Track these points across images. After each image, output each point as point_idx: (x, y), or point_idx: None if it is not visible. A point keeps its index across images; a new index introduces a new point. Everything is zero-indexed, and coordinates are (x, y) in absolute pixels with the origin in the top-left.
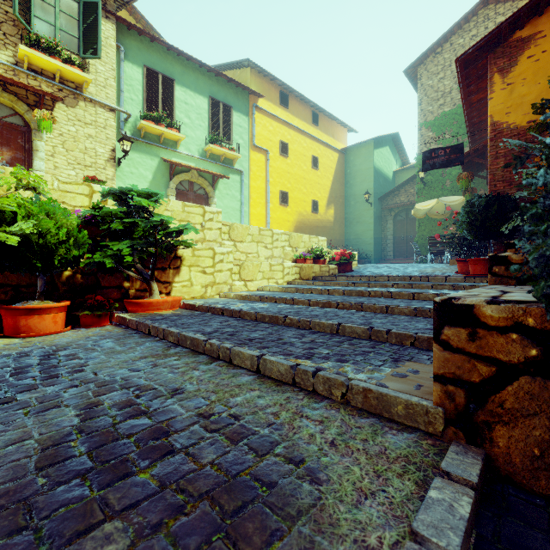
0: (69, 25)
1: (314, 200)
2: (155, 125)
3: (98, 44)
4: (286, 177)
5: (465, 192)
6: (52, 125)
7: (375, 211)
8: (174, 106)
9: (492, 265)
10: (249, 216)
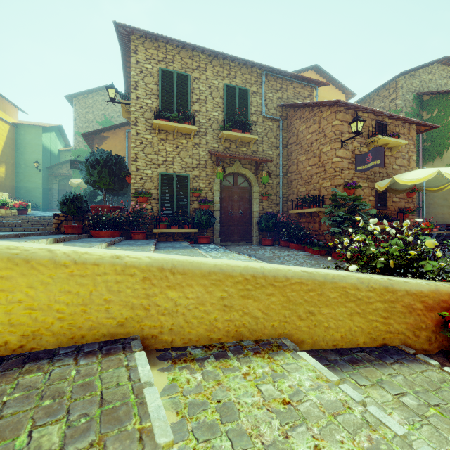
0: None
1: None
2: None
3: None
4: None
5: None
6: None
7: (44, 176)
8: None
9: None
10: None
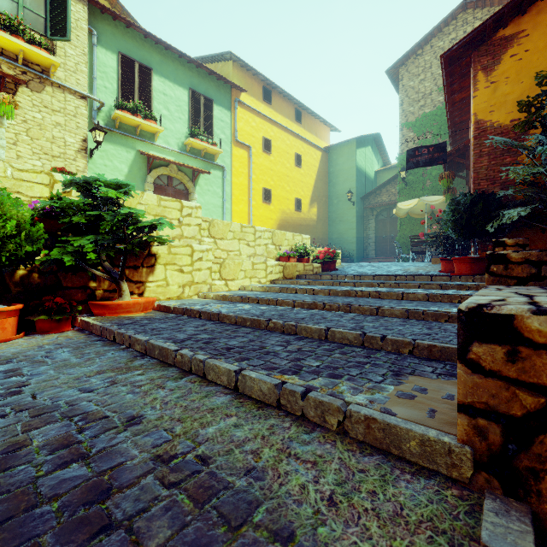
0: (34, 3)
1: (297, 198)
2: (131, 116)
3: (67, 25)
4: (269, 174)
5: (446, 192)
6: (15, 110)
7: (358, 210)
8: (151, 97)
9: (490, 264)
10: (231, 214)
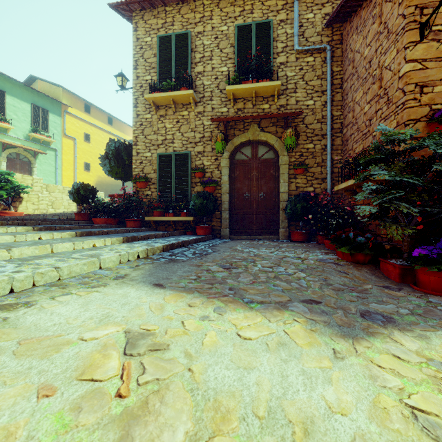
0: None
1: None
2: None
3: None
4: (89, 154)
5: None
6: None
7: None
8: (5, 108)
9: None
10: (62, 176)
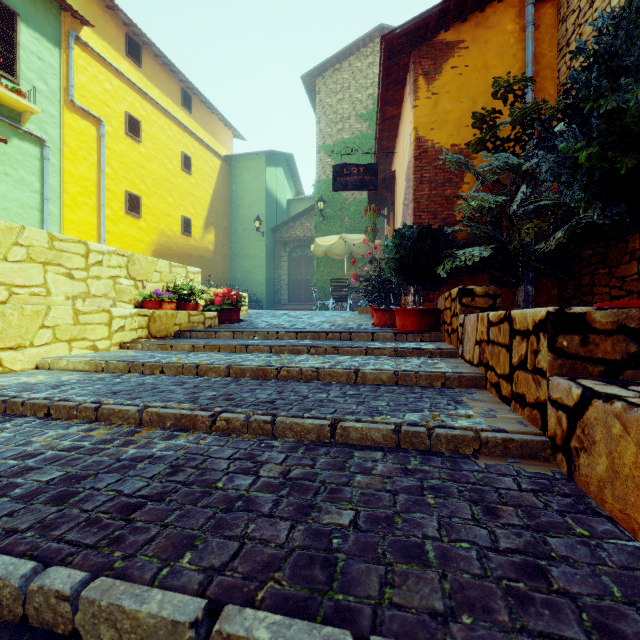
0: None
1: (185, 217)
2: None
3: None
4: (138, 173)
5: (368, 230)
6: None
7: (268, 244)
8: None
9: (557, 333)
10: (62, 224)
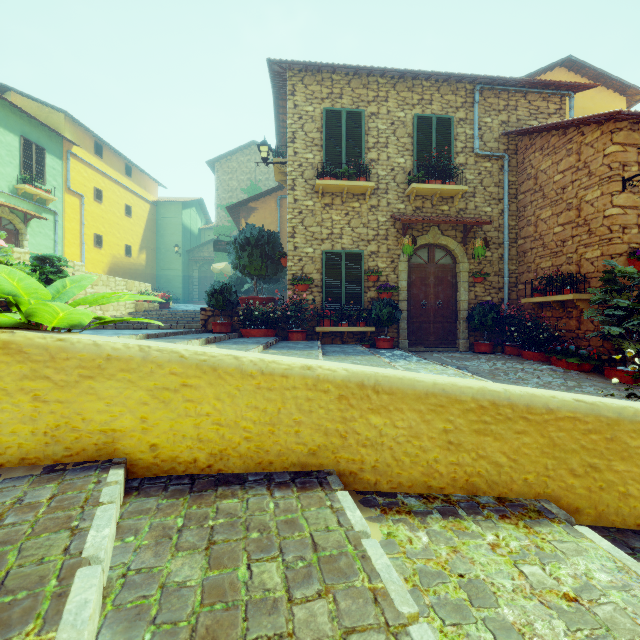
0: None
1: (127, 245)
2: None
3: None
4: (101, 221)
5: None
6: None
7: (184, 261)
8: None
9: None
10: (64, 255)
